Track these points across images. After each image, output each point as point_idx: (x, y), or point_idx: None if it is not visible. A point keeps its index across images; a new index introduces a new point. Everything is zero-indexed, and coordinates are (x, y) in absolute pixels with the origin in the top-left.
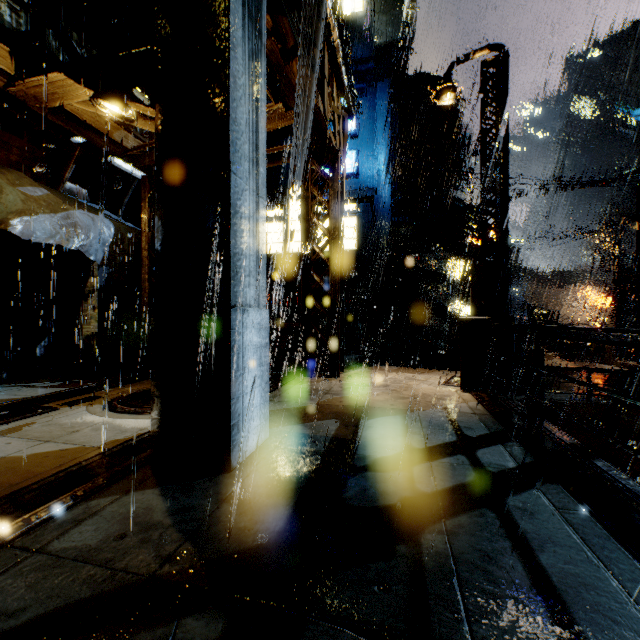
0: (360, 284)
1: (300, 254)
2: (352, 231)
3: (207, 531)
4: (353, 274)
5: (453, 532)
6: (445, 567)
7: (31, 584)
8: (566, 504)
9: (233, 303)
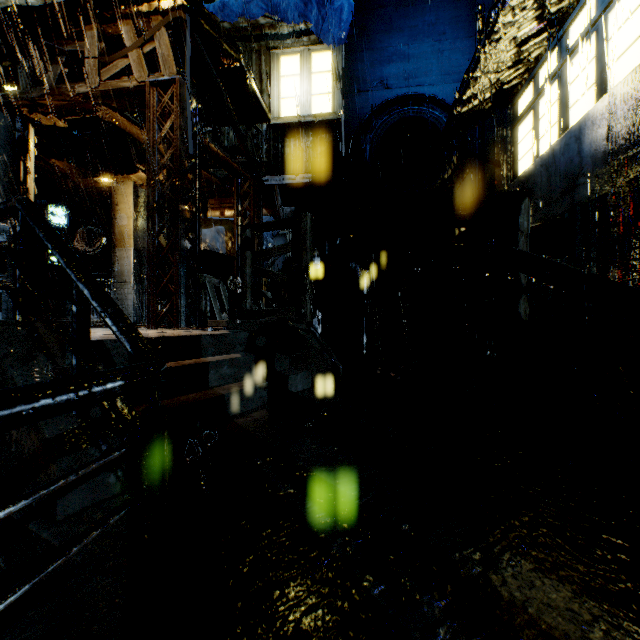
0: (638, 156)
1: (542, 154)
2: (634, 20)
3: None
4: (624, 138)
5: None
6: None
7: None
8: None
9: None
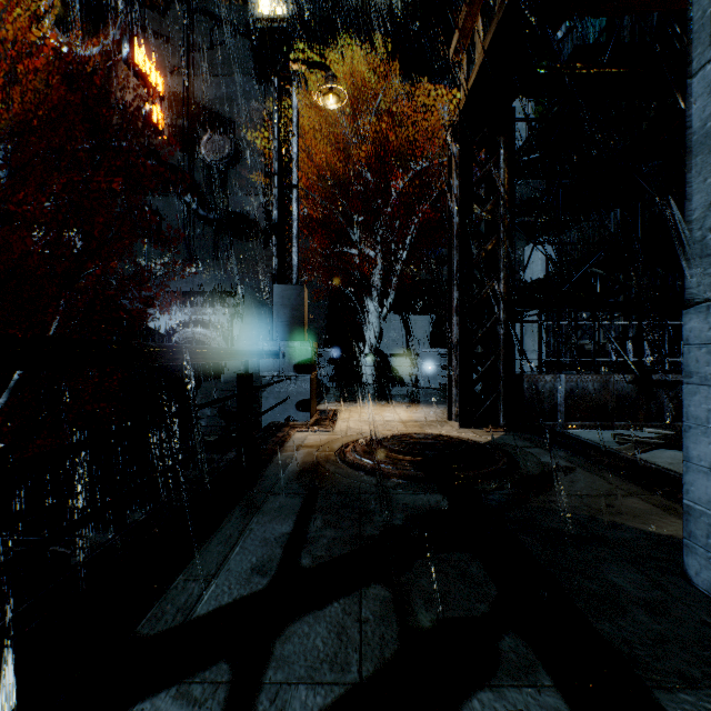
0: None
1: None
2: None
3: (557, 515)
4: None
5: (354, 537)
6: (367, 516)
7: (592, 487)
8: (187, 588)
9: (702, 298)
